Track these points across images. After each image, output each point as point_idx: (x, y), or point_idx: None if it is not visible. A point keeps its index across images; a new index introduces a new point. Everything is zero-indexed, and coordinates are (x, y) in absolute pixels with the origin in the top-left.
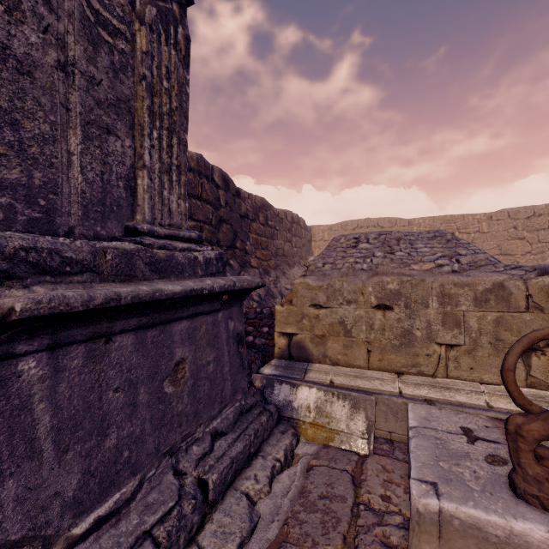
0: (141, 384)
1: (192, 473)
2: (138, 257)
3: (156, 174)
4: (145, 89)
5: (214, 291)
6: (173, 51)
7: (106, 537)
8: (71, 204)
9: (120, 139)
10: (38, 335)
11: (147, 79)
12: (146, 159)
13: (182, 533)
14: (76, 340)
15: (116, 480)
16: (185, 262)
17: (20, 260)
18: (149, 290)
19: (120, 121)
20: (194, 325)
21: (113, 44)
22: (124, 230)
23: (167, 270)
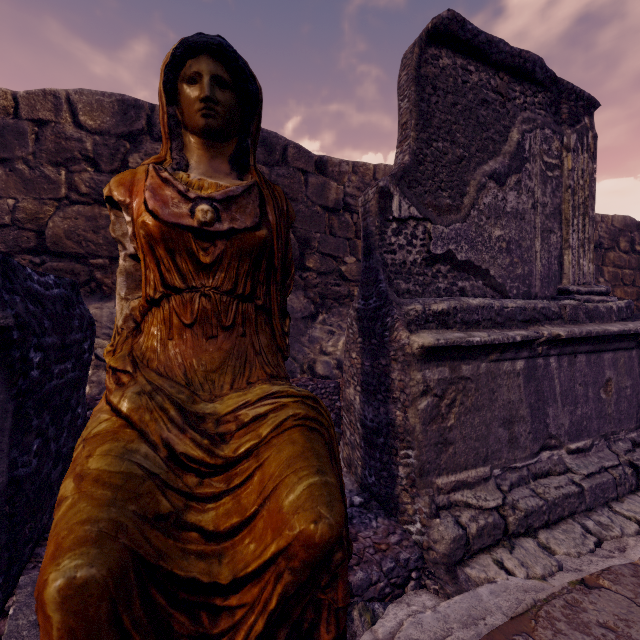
0: (589, 386)
1: (623, 456)
2: (579, 309)
3: (575, 249)
4: (570, 194)
5: (637, 332)
6: (585, 155)
7: (582, 459)
8: (535, 280)
9: (555, 233)
10: (557, 348)
11: (571, 187)
12: (570, 241)
13: (626, 482)
14: (565, 353)
15: (581, 434)
16: (604, 310)
17: (540, 313)
18: (601, 329)
19: (555, 222)
20: (615, 357)
21: (552, 175)
22: (557, 291)
23: (593, 317)
